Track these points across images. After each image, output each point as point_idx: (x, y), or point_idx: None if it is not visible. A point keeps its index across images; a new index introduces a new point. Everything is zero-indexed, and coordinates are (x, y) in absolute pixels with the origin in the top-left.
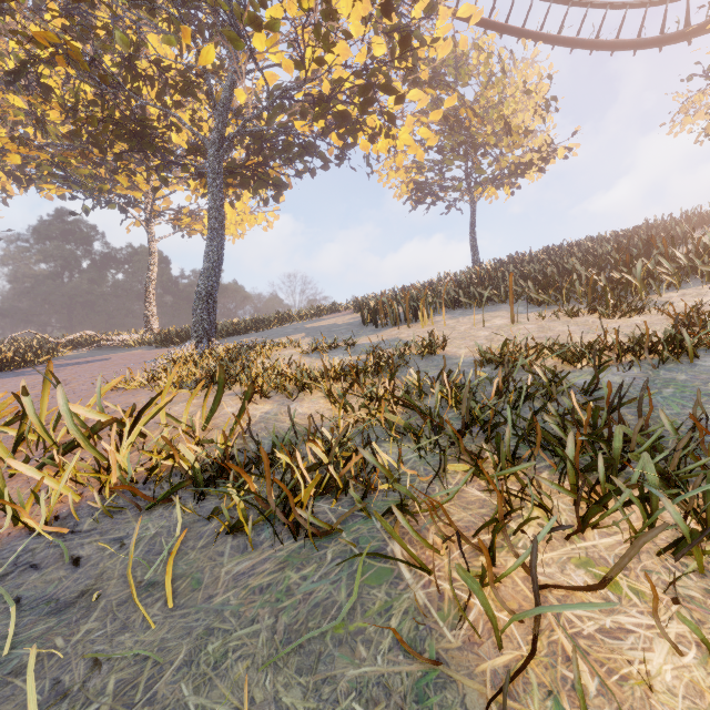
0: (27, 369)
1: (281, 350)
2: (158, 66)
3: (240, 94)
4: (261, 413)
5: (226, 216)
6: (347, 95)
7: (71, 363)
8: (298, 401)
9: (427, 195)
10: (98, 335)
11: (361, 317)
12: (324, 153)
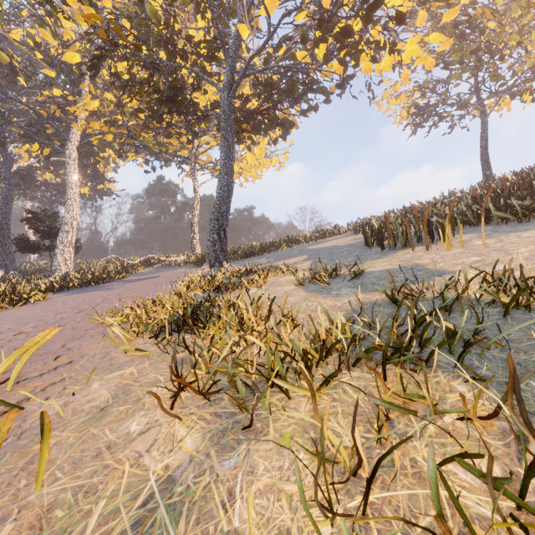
0: (107, 284)
1: (279, 275)
2: (189, 41)
3: (242, 30)
4: (159, 474)
5: (248, 162)
6: (349, 8)
7: (135, 279)
8: (253, 431)
9: (428, 118)
10: (158, 257)
11: (362, 238)
12: (326, 88)
